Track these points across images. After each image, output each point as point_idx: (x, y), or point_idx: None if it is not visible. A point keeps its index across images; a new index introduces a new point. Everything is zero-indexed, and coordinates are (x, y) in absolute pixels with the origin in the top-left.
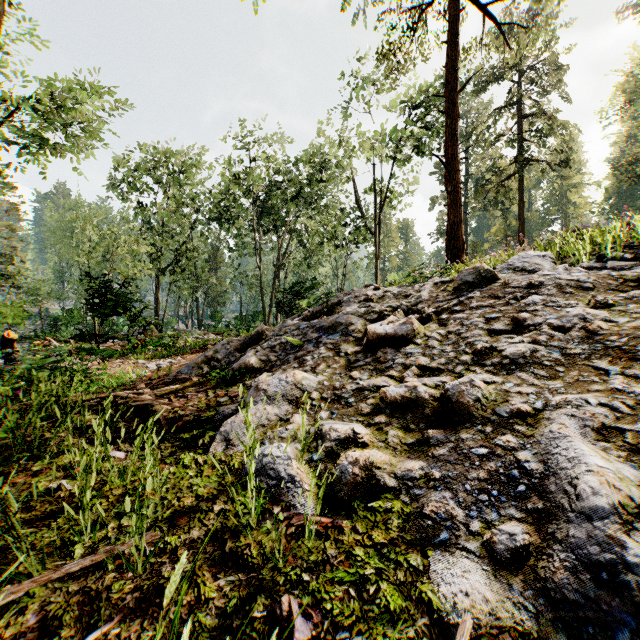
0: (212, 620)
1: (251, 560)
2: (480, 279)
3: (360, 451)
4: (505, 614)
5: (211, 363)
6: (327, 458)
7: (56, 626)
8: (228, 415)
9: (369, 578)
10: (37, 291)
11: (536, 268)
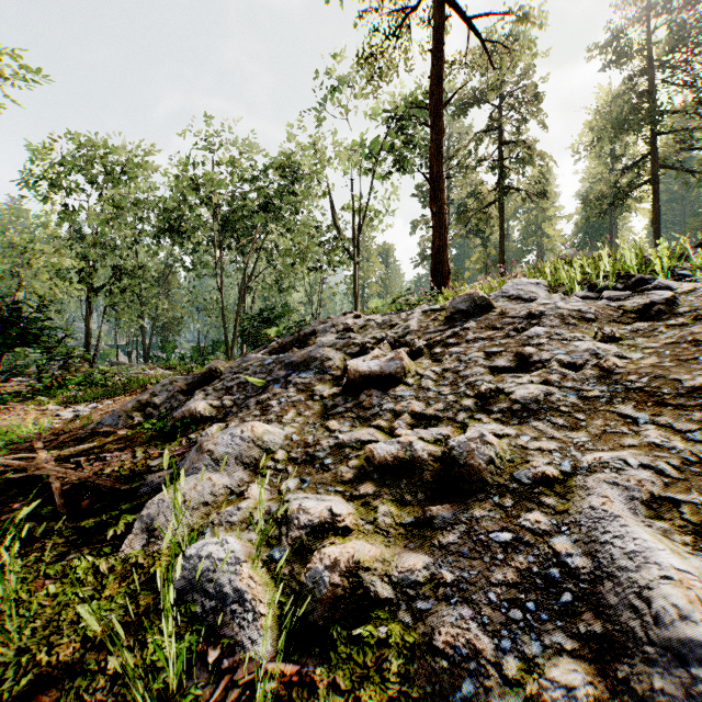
0: None
1: None
2: (475, 307)
3: (341, 546)
4: None
5: (146, 410)
6: (294, 554)
7: None
8: (159, 487)
9: None
10: None
11: (532, 296)
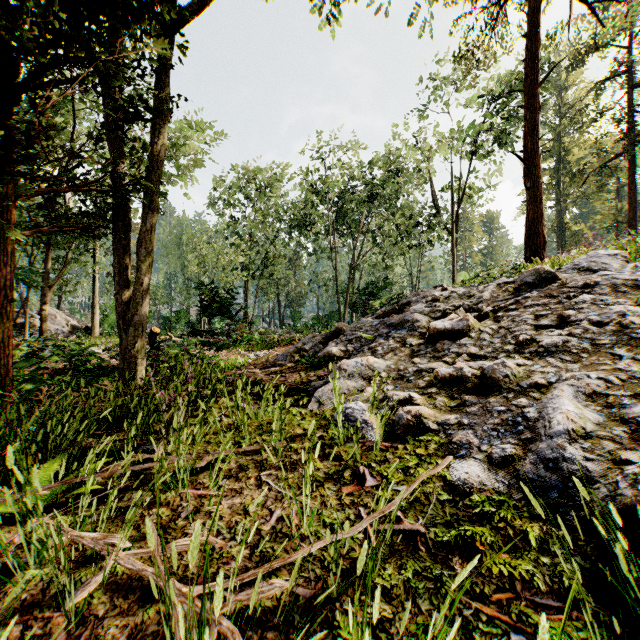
0: (322, 475)
1: (341, 457)
2: (540, 280)
3: (413, 406)
4: (489, 484)
5: (300, 353)
6: (390, 413)
7: (246, 468)
8: (318, 388)
9: (411, 467)
10: (155, 296)
11: (601, 268)
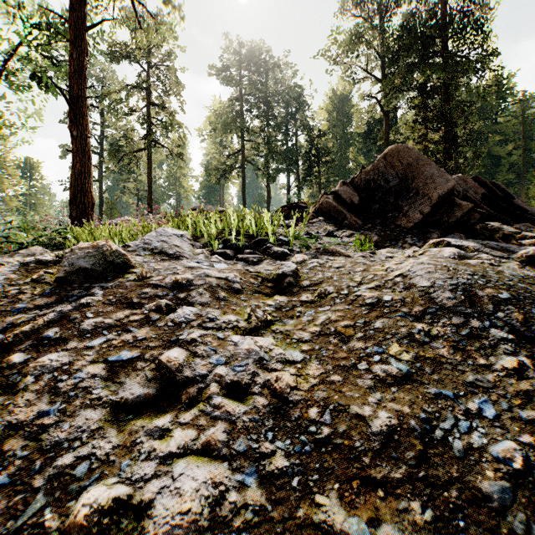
0: None
1: None
2: (105, 265)
3: None
4: None
5: None
6: None
7: None
8: None
9: None
10: None
11: (177, 252)
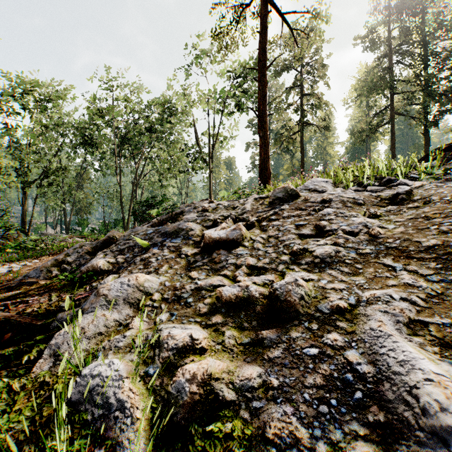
0: None
1: None
2: (288, 196)
3: (198, 363)
4: None
5: (61, 266)
6: (164, 370)
7: None
8: (66, 322)
9: None
10: None
11: (324, 189)
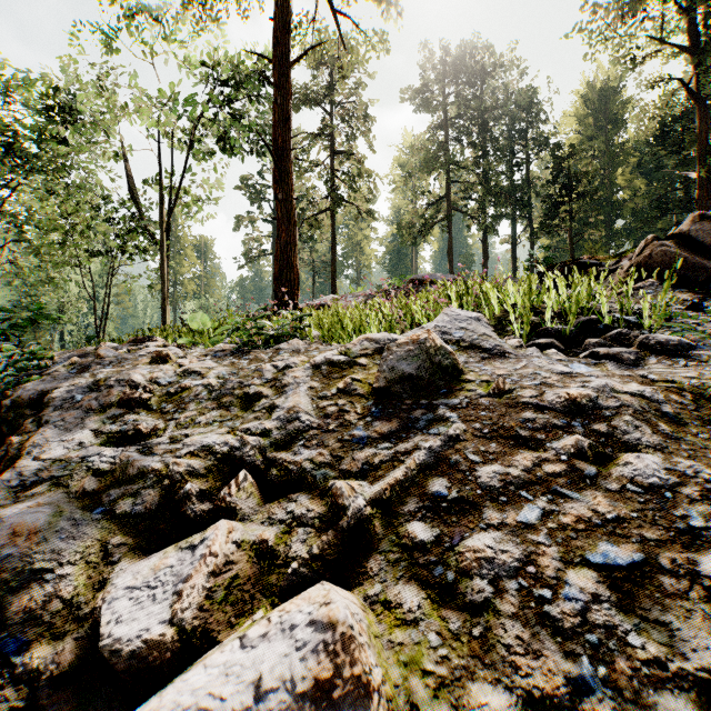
0: None
1: None
2: (430, 370)
3: None
4: None
5: None
6: None
7: None
8: None
9: None
10: None
11: (497, 345)
